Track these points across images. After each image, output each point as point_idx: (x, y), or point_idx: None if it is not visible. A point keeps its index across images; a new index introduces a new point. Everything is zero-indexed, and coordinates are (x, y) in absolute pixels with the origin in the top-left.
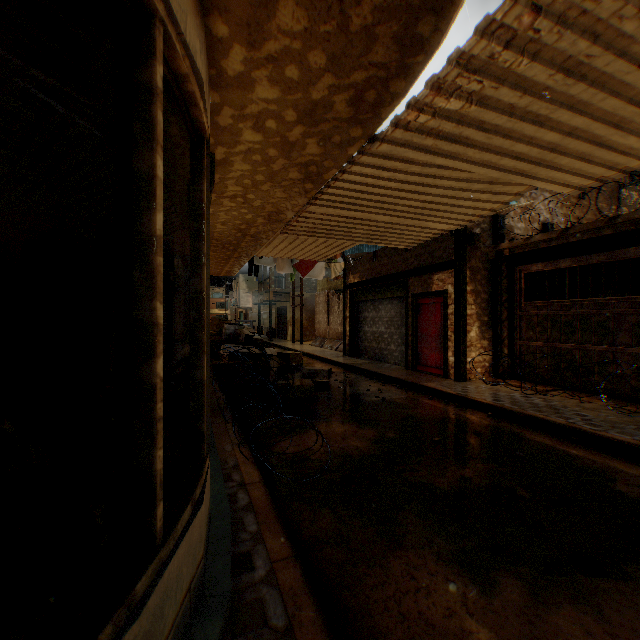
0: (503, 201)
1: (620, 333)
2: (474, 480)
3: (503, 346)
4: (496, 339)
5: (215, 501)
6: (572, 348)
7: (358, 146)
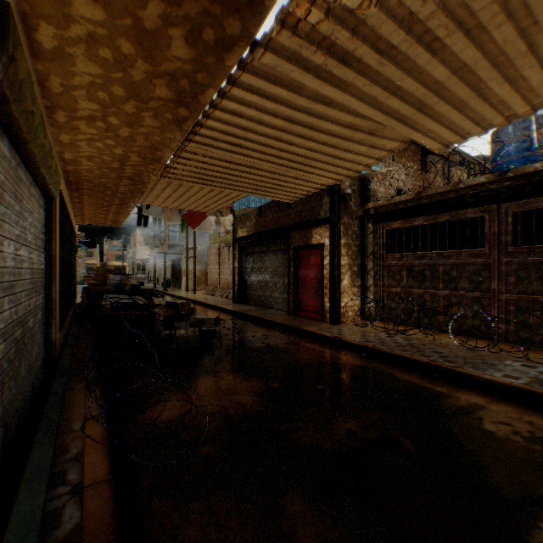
0: (378, 157)
1: (462, 280)
2: (361, 434)
3: (370, 292)
4: (364, 286)
5: (15, 538)
6: (424, 293)
7: (237, 54)
